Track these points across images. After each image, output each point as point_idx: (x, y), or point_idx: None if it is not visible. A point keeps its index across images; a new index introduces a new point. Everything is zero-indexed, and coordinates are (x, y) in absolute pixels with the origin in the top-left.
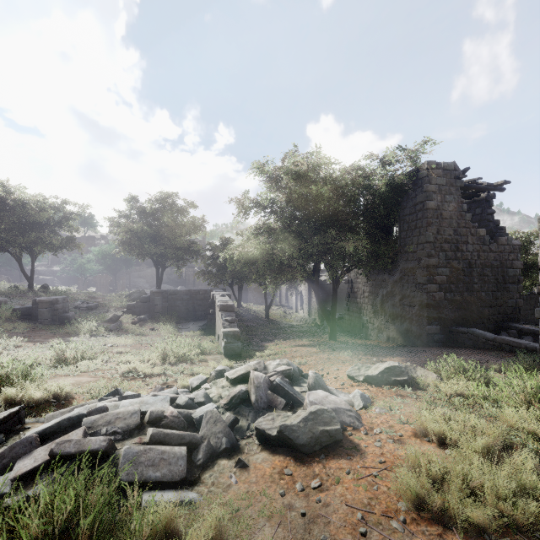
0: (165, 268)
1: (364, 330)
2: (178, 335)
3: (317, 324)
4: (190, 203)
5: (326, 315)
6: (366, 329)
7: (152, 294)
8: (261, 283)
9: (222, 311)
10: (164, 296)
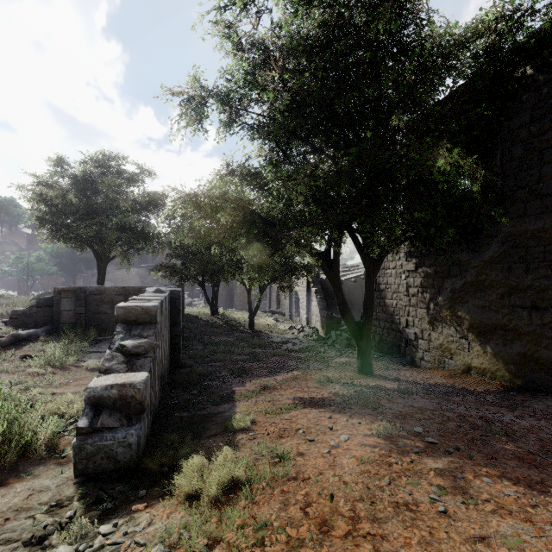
0: (109, 260)
1: (407, 350)
2: (71, 368)
3: (321, 337)
4: (143, 168)
5: (354, 326)
6: (413, 349)
7: (57, 294)
8: (243, 281)
9: (122, 324)
10: (78, 297)
